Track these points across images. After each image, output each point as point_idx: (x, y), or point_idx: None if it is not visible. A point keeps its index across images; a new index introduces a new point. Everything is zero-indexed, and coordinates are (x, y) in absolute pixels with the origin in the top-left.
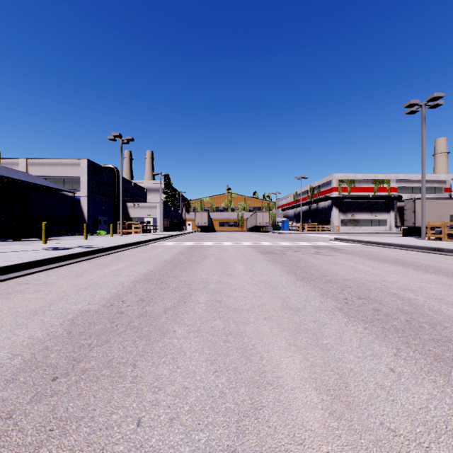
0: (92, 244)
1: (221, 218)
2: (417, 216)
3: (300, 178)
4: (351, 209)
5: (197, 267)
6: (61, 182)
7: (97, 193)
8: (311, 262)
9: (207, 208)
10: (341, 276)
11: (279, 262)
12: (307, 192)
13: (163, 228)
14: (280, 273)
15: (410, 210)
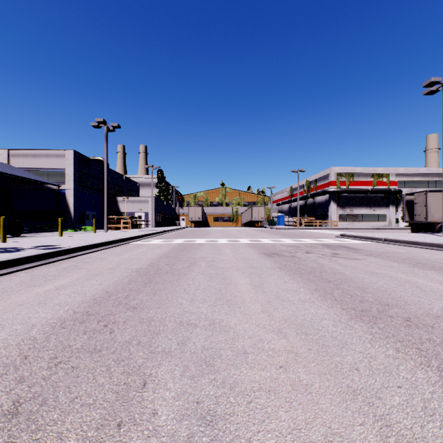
0: (58, 243)
1: (215, 213)
2: (430, 210)
3: (297, 171)
4: (349, 204)
5: (180, 284)
6: (46, 175)
7: (84, 186)
8: (341, 273)
9: (201, 203)
10: (416, 305)
11: (297, 271)
12: (303, 186)
13: (154, 224)
14: (310, 297)
15: (422, 204)
